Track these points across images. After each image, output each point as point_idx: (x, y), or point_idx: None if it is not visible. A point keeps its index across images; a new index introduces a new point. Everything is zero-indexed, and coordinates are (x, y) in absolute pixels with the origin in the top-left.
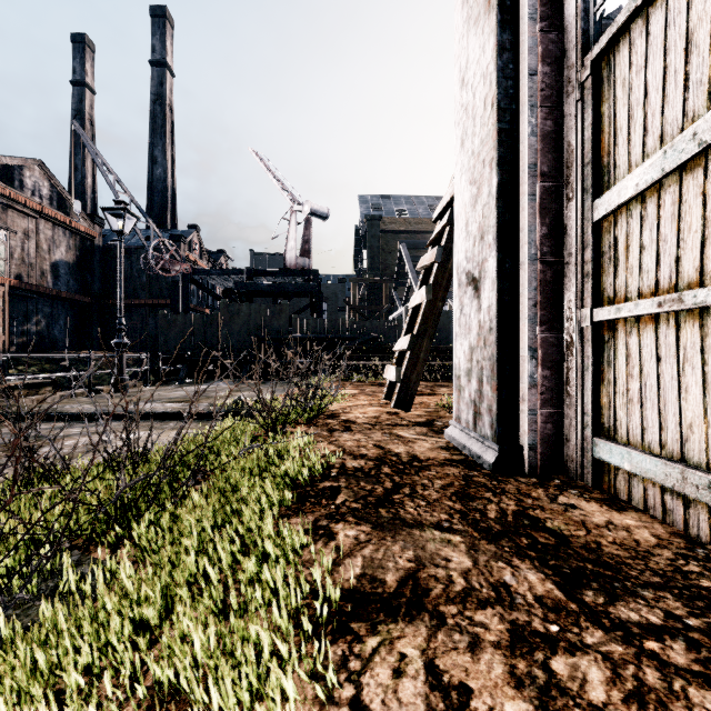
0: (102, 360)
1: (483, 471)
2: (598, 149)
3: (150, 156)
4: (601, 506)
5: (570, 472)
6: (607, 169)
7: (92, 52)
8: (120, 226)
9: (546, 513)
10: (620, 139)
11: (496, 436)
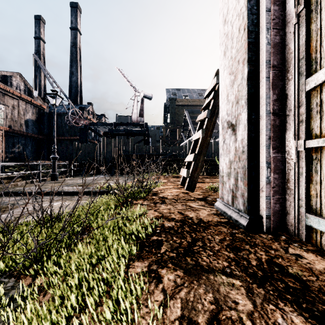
0: (48, 165)
1: (240, 230)
2: (308, 50)
3: (70, 71)
4: (316, 255)
5: (290, 231)
6: (314, 61)
7: (44, 24)
8: (54, 102)
9: (285, 261)
10: (324, 42)
11: (246, 210)
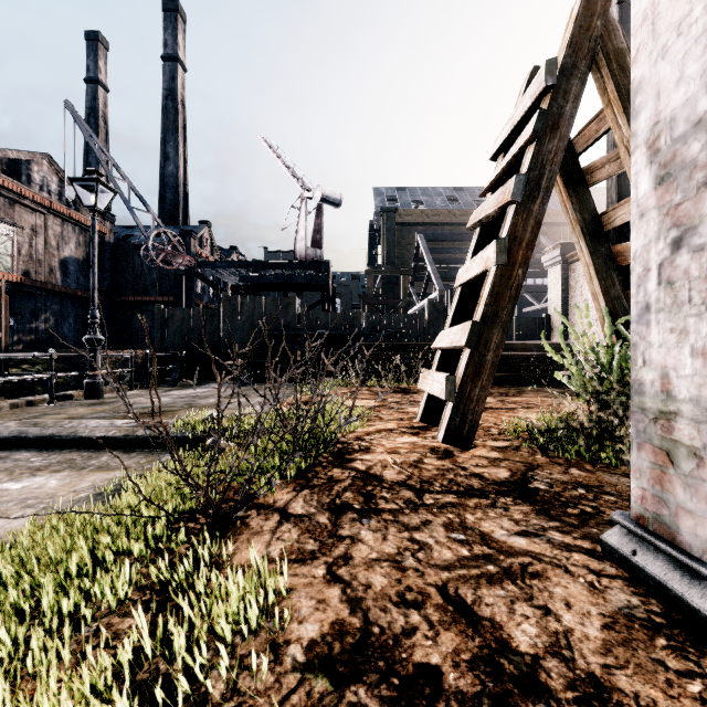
0: (111, 358)
1: None
2: None
3: (162, 152)
4: None
5: None
6: None
7: (106, 50)
8: (93, 200)
9: None
10: None
11: None
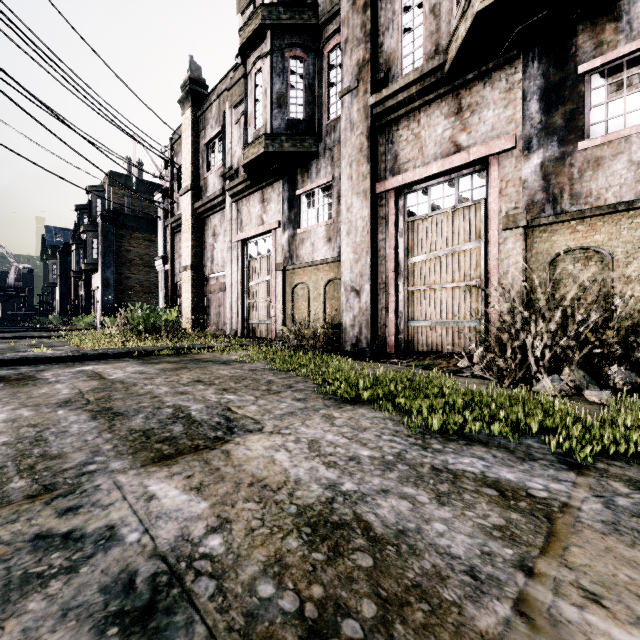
0: None
1: None
2: None
3: None
4: None
5: None
6: None
7: None
8: None
9: None
10: None
11: None
